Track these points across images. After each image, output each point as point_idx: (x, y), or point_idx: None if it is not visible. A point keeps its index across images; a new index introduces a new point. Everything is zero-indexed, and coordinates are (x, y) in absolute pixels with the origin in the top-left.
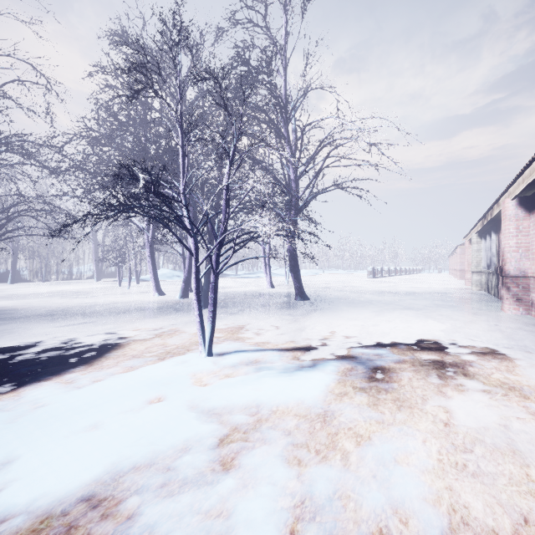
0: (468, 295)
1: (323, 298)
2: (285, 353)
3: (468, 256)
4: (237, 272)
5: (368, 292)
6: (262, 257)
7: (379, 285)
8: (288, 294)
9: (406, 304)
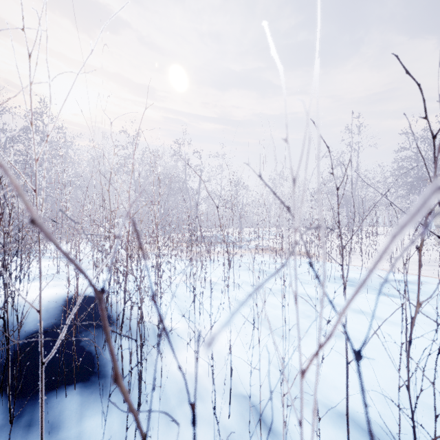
0: None
1: None
2: None
3: None
4: None
5: None
6: None
7: None
8: None
9: None
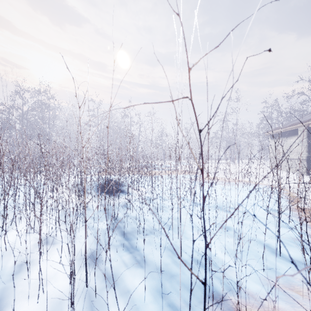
0: None
1: None
2: None
3: None
4: None
5: None
6: None
7: None
8: None
9: None
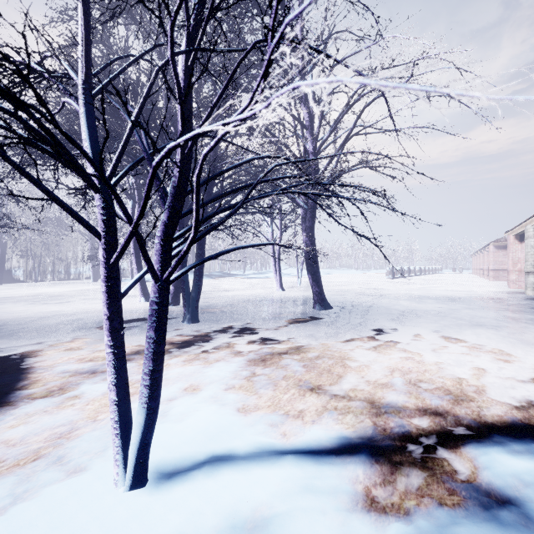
0: (531, 302)
1: (348, 306)
2: (326, 473)
3: (513, 253)
4: (245, 272)
5: (400, 297)
6: (269, 244)
7: (405, 287)
8: (303, 299)
9: (466, 317)
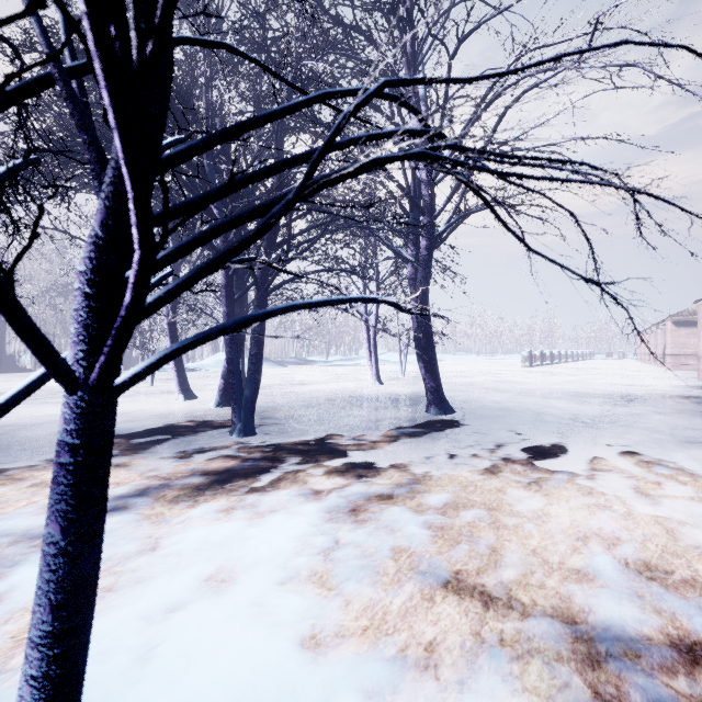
0: None
1: (476, 408)
2: None
3: None
4: (329, 358)
5: (549, 395)
6: (367, 298)
7: (551, 379)
8: (410, 398)
9: (660, 427)
